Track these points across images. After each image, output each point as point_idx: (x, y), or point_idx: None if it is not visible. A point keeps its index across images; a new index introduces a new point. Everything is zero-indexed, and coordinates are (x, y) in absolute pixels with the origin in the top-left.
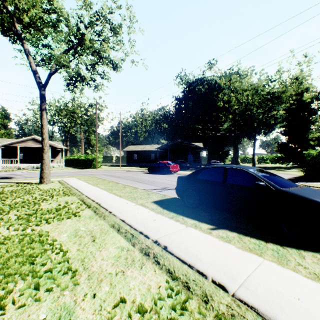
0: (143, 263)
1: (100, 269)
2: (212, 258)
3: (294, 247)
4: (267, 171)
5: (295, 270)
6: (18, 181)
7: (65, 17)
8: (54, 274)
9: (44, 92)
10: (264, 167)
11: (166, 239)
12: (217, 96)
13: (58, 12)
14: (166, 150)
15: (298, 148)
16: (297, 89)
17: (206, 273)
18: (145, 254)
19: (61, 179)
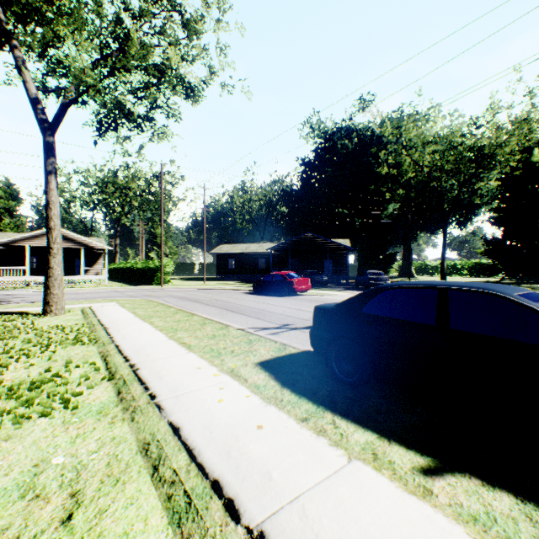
0: None
1: None
2: None
3: None
4: None
5: None
6: (6, 309)
7: None
8: None
9: (53, 138)
10: None
11: (293, 528)
12: (376, 158)
13: None
14: (286, 252)
15: (523, 249)
16: (525, 141)
17: None
18: None
19: (87, 306)
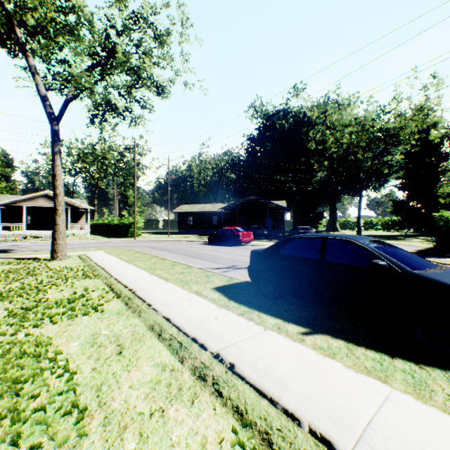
0: (195, 394)
1: (125, 406)
2: (308, 387)
3: (438, 366)
4: (388, 244)
5: (446, 410)
6: (21, 256)
7: (87, 18)
8: (47, 416)
9: (58, 127)
10: (373, 235)
11: (233, 352)
12: (307, 135)
13: (78, 11)
14: (235, 211)
15: (422, 209)
16: (422, 124)
17: (299, 416)
18: (199, 377)
19: (82, 253)
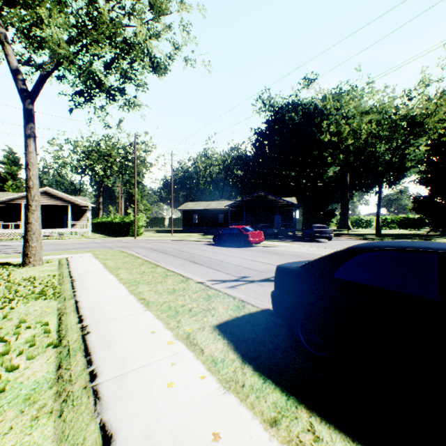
0: None
1: None
2: None
3: None
4: None
5: None
6: None
7: None
8: None
9: (32, 106)
10: (392, 234)
11: None
12: (318, 128)
13: None
14: (242, 208)
15: None
16: None
17: None
18: None
19: (65, 257)
